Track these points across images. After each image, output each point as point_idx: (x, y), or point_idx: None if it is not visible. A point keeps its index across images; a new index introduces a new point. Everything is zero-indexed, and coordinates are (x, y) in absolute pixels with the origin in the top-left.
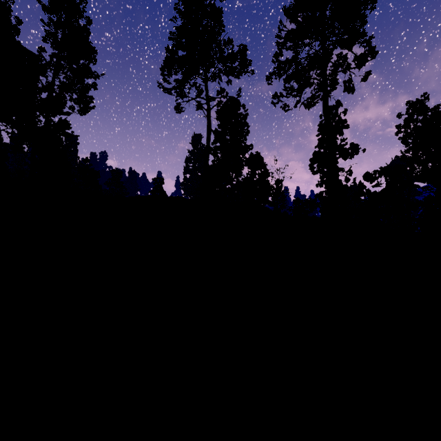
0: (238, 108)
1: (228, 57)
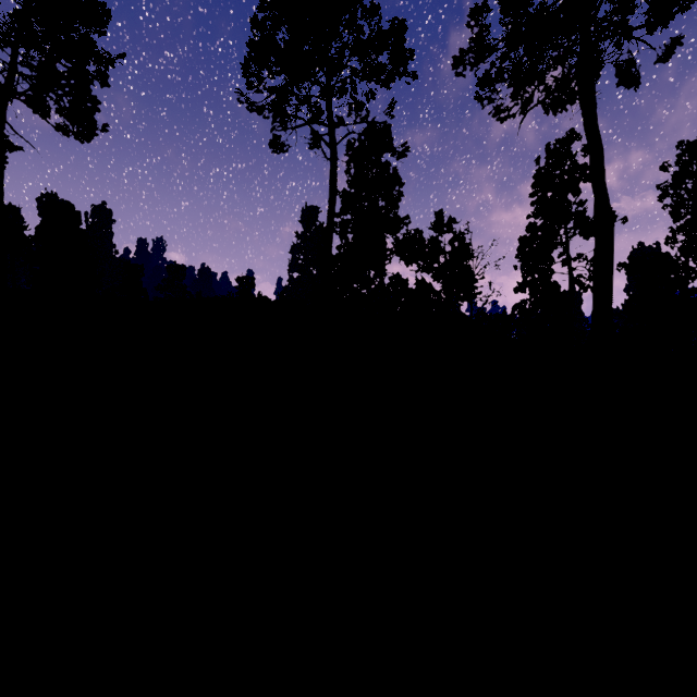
0: (388, 138)
1: (371, 40)
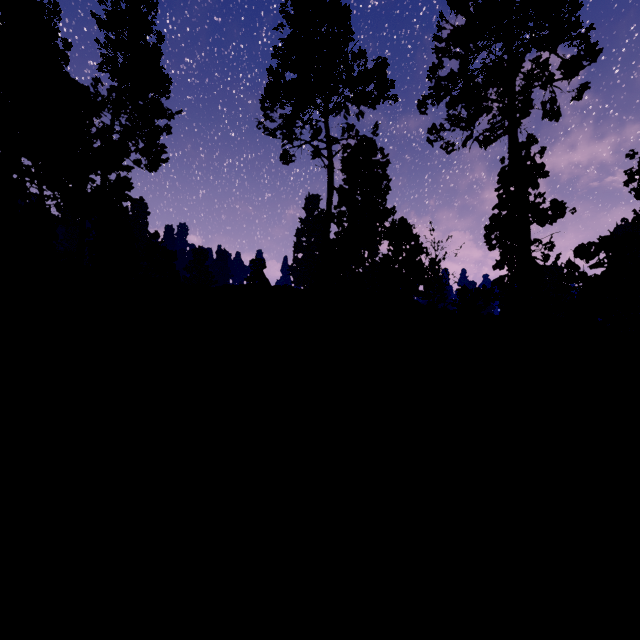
0: (373, 153)
1: (359, 77)
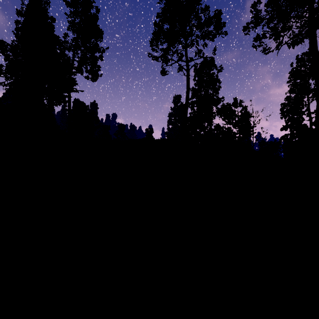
0: (213, 64)
1: (205, 22)
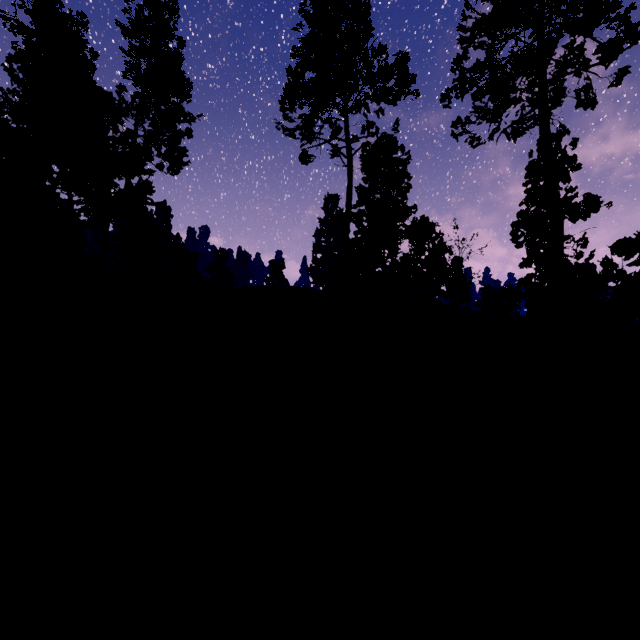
0: (394, 150)
1: (379, 73)
